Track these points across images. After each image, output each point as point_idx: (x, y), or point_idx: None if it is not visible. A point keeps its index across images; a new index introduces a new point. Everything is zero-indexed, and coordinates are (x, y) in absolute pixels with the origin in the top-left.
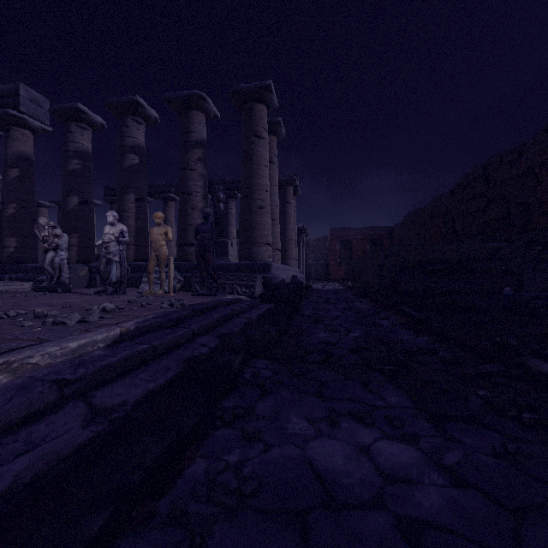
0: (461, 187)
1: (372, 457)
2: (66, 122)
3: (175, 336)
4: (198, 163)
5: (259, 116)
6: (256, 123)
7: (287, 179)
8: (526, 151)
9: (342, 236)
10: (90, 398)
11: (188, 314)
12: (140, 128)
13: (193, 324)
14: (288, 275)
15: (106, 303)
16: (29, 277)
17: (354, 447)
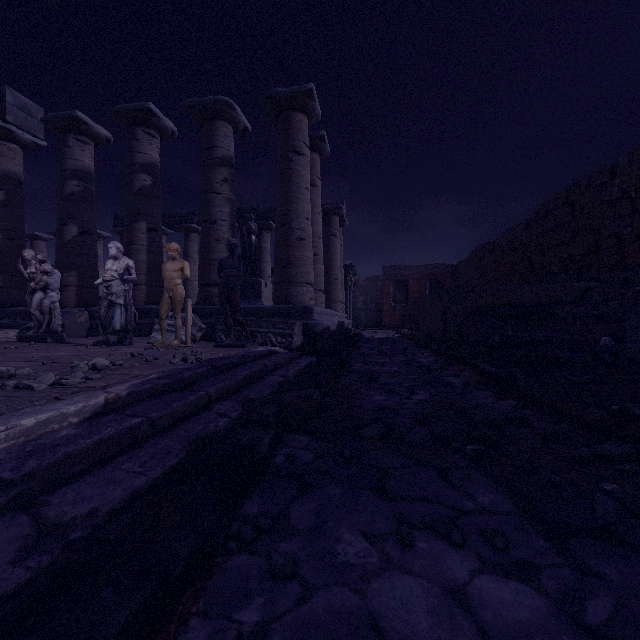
0: (540, 216)
1: (471, 610)
2: (62, 134)
3: (183, 403)
4: (224, 184)
5: (298, 127)
6: (295, 137)
7: (332, 207)
8: (619, 172)
9: (396, 276)
10: (40, 507)
11: (206, 372)
12: (154, 143)
13: (211, 385)
14: (334, 321)
15: (98, 358)
16: (16, 324)
17: (440, 588)
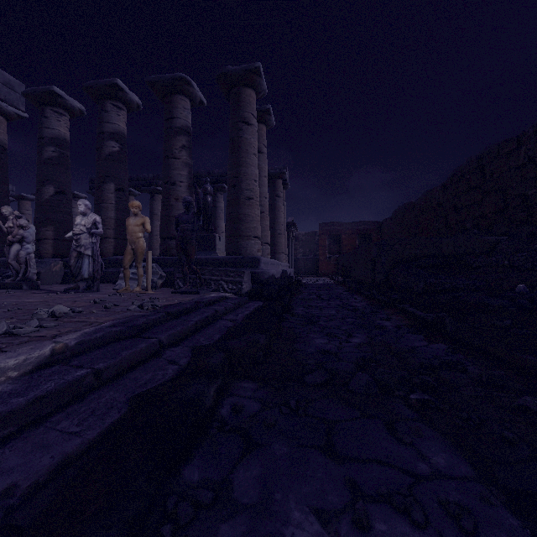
0: (455, 180)
1: None
2: (41, 106)
3: (132, 351)
4: (182, 151)
5: (247, 101)
6: (244, 109)
7: (276, 172)
8: (525, 141)
9: (331, 231)
10: None
11: (159, 319)
12: (121, 114)
13: (164, 331)
14: (278, 270)
15: (59, 305)
16: None
17: None
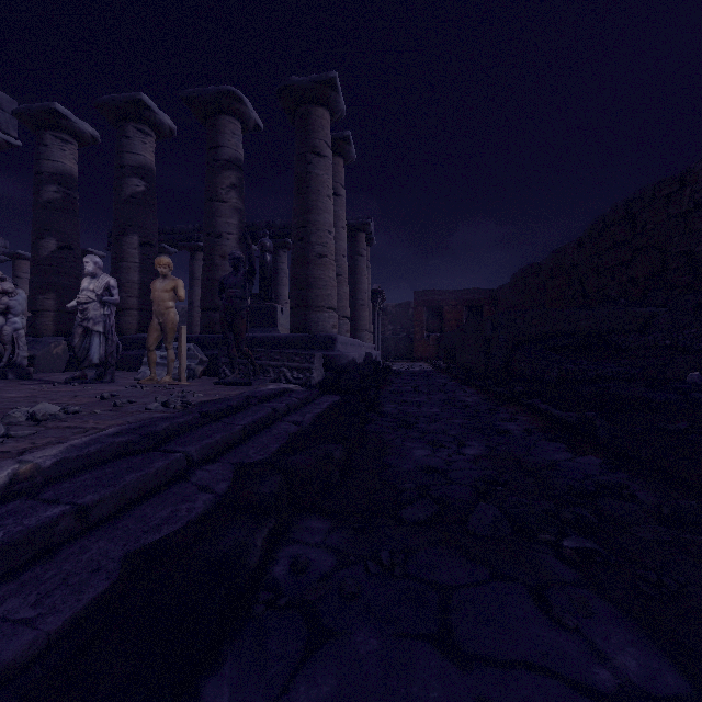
0: (595, 233)
1: None
2: (38, 130)
3: (143, 474)
4: (230, 191)
5: (318, 124)
6: (314, 135)
7: (358, 222)
8: (691, 180)
9: (430, 301)
10: None
11: (191, 422)
12: (148, 142)
13: (195, 441)
14: (361, 353)
15: (44, 403)
16: None
17: None
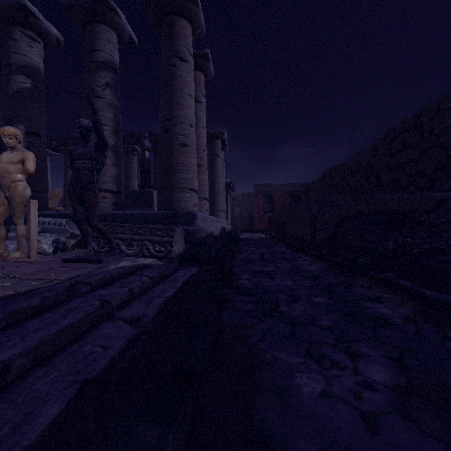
0: (388, 140)
1: None
2: None
3: None
4: (106, 89)
5: (181, 33)
6: (178, 42)
7: (215, 132)
8: None
9: (265, 192)
10: None
11: None
12: (34, 46)
13: None
14: (217, 227)
15: None
16: None
17: None
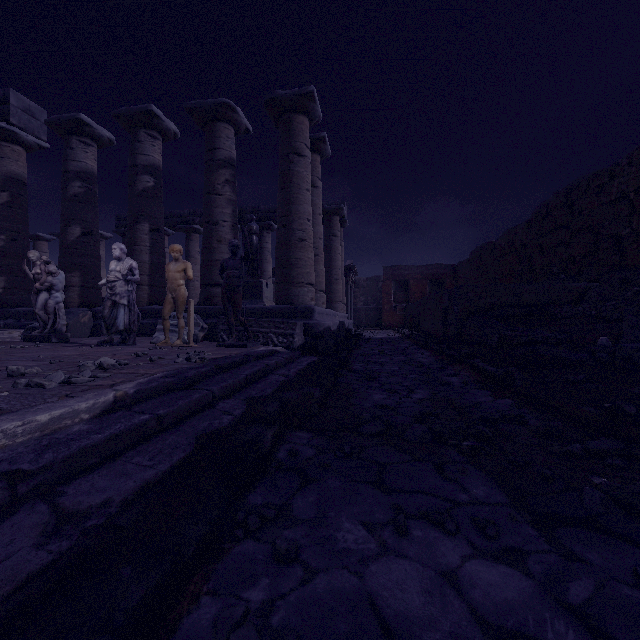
0: (540, 216)
1: (462, 590)
2: (66, 136)
3: (188, 401)
4: (225, 186)
5: (299, 129)
6: (296, 138)
7: (332, 207)
8: (618, 173)
9: (397, 276)
10: (57, 497)
11: (209, 371)
12: (156, 144)
13: (215, 384)
14: (335, 321)
15: (104, 357)
16: (20, 324)
17: (434, 572)
